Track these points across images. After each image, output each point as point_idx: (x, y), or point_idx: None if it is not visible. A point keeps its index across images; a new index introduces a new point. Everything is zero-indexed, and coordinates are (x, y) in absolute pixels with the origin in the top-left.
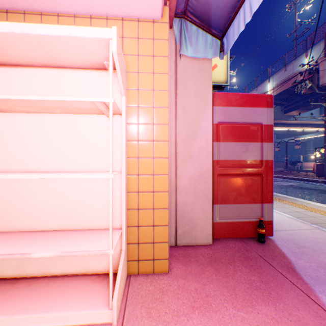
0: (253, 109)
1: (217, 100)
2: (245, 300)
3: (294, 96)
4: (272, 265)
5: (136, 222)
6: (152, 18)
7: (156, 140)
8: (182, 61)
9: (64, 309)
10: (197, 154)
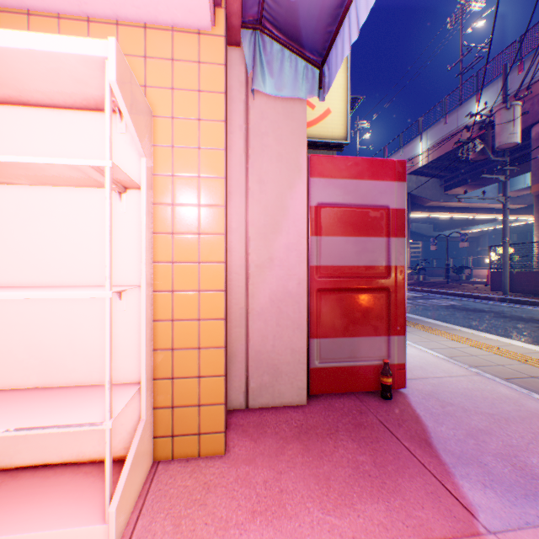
0: (374, 183)
1: (316, 168)
2: (342, 495)
3: (459, 164)
4: (396, 436)
5: (170, 372)
6: (197, 26)
7: (204, 232)
8: (258, 101)
9: (22, 528)
10: (283, 255)
